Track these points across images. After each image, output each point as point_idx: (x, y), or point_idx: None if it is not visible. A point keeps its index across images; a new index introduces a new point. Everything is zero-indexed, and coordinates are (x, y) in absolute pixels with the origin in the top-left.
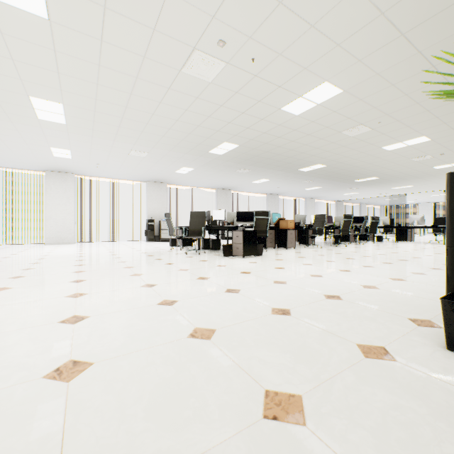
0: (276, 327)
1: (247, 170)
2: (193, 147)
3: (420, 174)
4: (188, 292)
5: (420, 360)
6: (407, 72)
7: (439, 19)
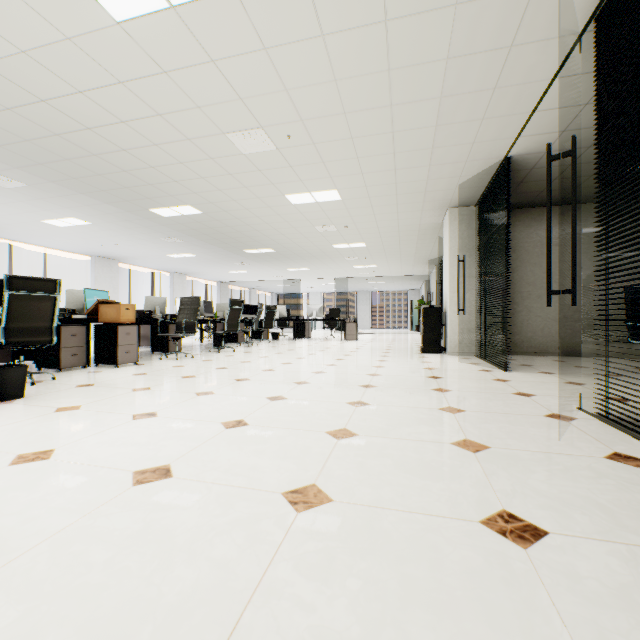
0: None
1: (15, 182)
2: None
3: (319, 254)
4: None
5: None
6: (350, 9)
7: None
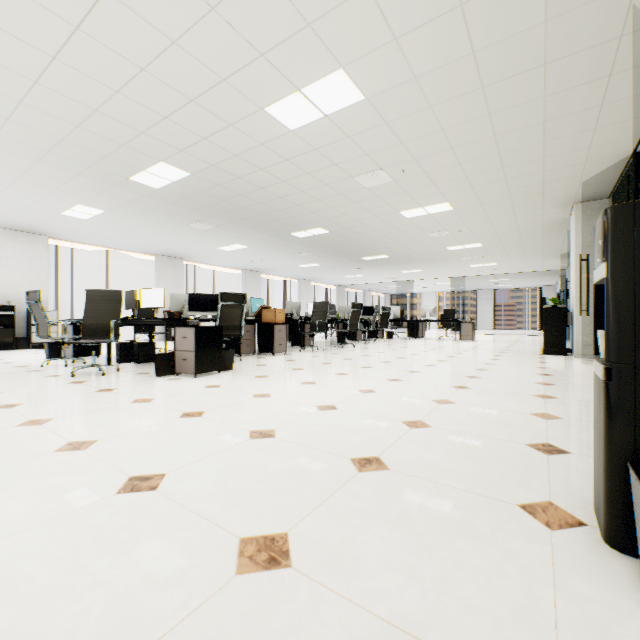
0: None
1: (209, 226)
2: (92, 161)
3: (432, 256)
4: None
5: None
6: (452, 88)
7: None
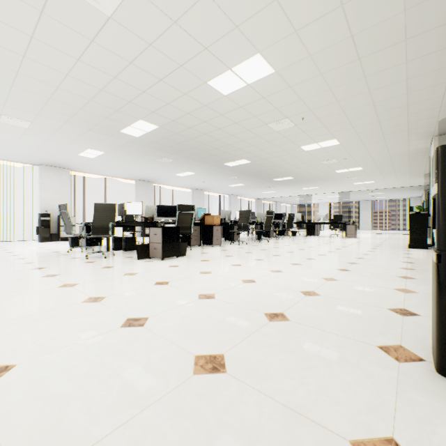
0: (202, 418)
1: (170, 160)
2: (98, 121)
3: (325, 177)
4: (51, 336)
5: None
6: (336, 61)
7: None
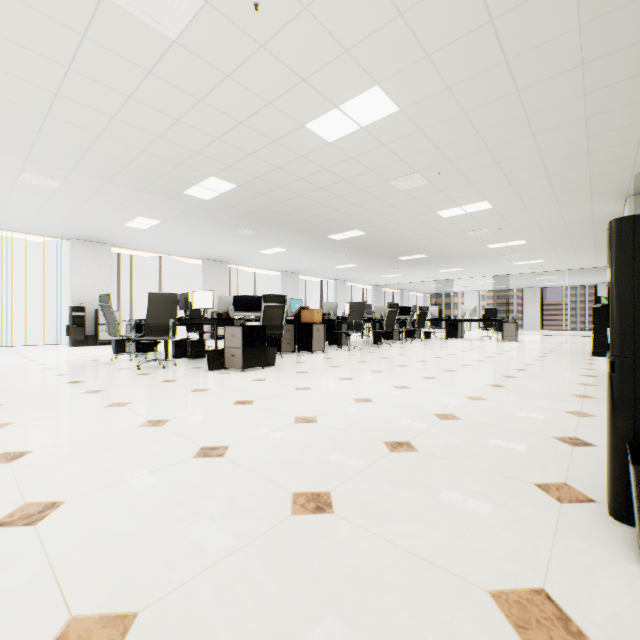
0: (304, 564)
1: (251, 231)
2: (153, 179)
3: (472, 254)
4: (104, 468)
5: (633, 627)
6: (485, 94)
7: (541, 5)
